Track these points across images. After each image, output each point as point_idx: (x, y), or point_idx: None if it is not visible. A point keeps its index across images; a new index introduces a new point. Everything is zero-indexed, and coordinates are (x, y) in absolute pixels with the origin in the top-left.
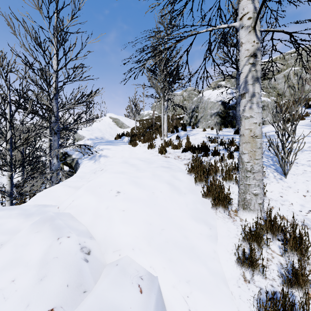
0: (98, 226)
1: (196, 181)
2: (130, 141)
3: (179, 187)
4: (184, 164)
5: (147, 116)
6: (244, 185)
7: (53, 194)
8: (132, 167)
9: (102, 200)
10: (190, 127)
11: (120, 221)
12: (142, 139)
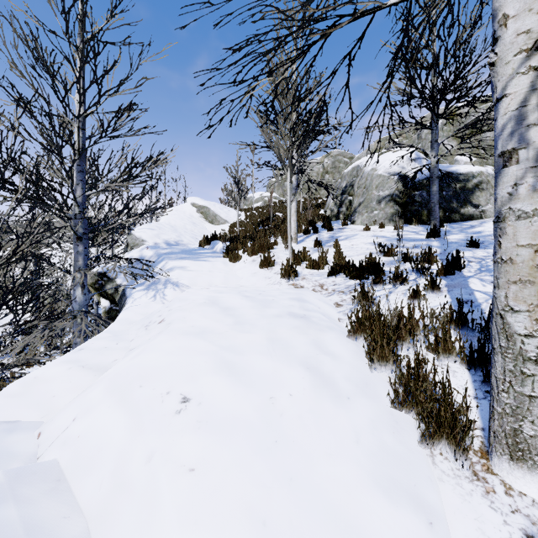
0: (117, 526)
1: (371, 359)
2: (227, 250)
3: (333, 377)
4: (336, 306)
5: (260, 202)
6: (514, 396)
7: (42, 388)
8: (225, 317)
9: (141, 430)
10: (339, 222)
11: (177, 518)
12: (248, 247)
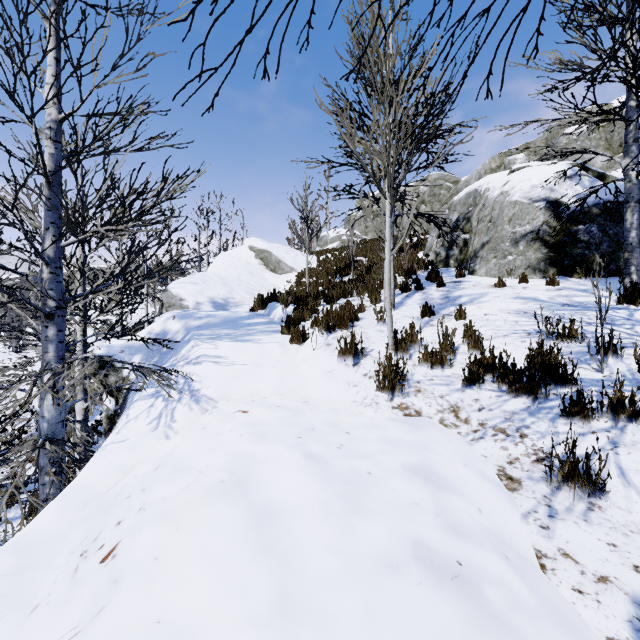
0: None
1: None
2: (288, 323)
3: None
4: (506, 484)
5: (337, 242)
6: None
7: None
8: (255, 563)
9: None
10: (449, 270)
11: None
12: (320, 321)
